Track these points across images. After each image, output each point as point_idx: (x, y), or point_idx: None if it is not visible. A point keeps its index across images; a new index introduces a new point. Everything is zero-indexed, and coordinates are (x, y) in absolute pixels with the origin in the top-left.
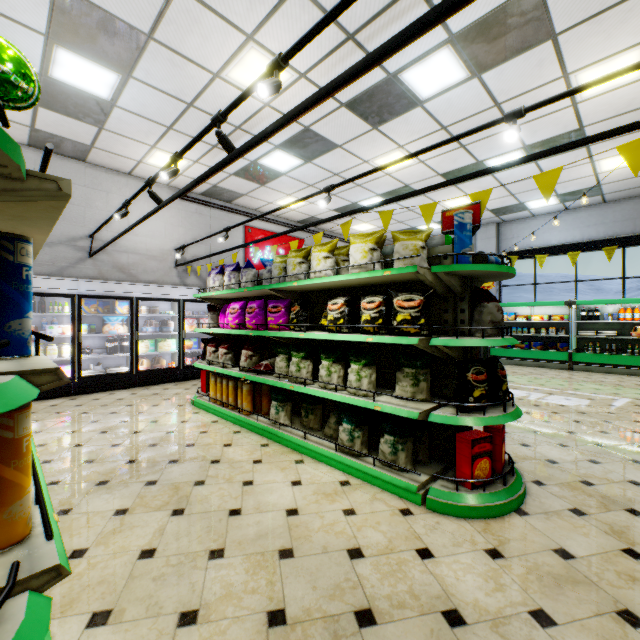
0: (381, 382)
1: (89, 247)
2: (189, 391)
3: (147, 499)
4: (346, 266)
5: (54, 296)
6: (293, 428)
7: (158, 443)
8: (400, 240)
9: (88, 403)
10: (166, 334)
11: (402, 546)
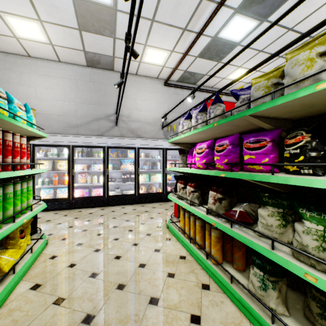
0: None
1: (116, 120)
2: (167, 212)
3: None
4: None
5: (95, 147)
6: None
7: (126, 284)
8: None
9: (107, 214)
10: (156, 170)
11: None
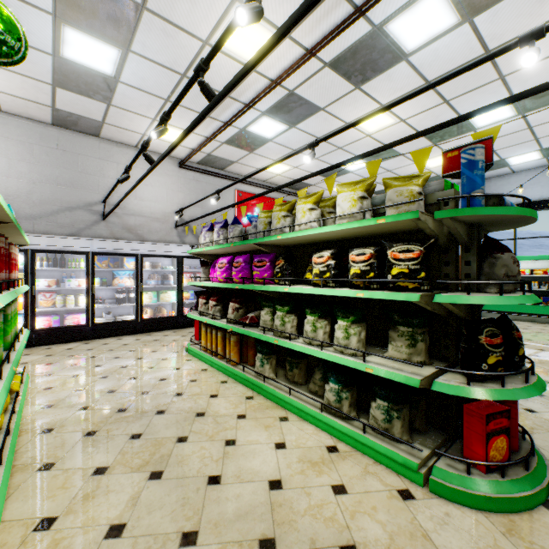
0: (369, 339)
1: (102, 211)
2: (185, 338)
3: (128, 456)
4: (333, 216)
5: (71, 253)
6: (277, 382)
7: (150, 391)
8: (393, 186)
9: (98, 347)
10: (167, 286)
11: (407, 548)
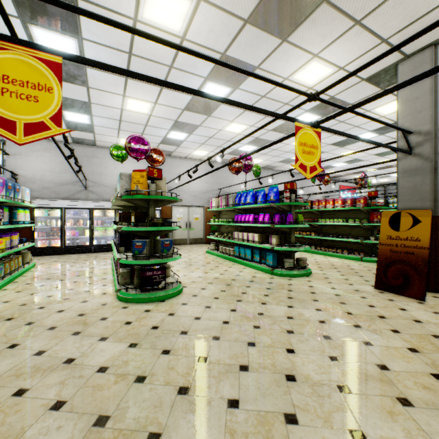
0: None
1: (306, 198)
2: None
3: None
4: None
5: None
6: None
7: None
8: None
9: None
10: None
11: None
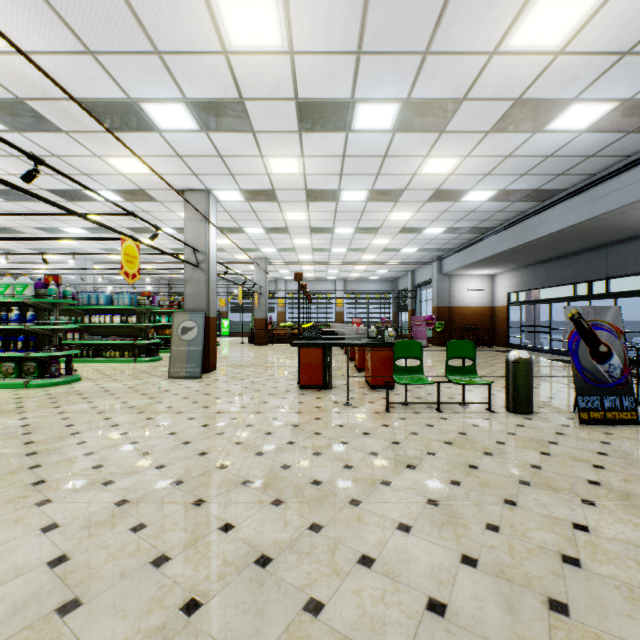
0: None
1: None
2: None
3: None
4: None
5: None
6: None
7: None
8: None
9: None
10: None
11: None
